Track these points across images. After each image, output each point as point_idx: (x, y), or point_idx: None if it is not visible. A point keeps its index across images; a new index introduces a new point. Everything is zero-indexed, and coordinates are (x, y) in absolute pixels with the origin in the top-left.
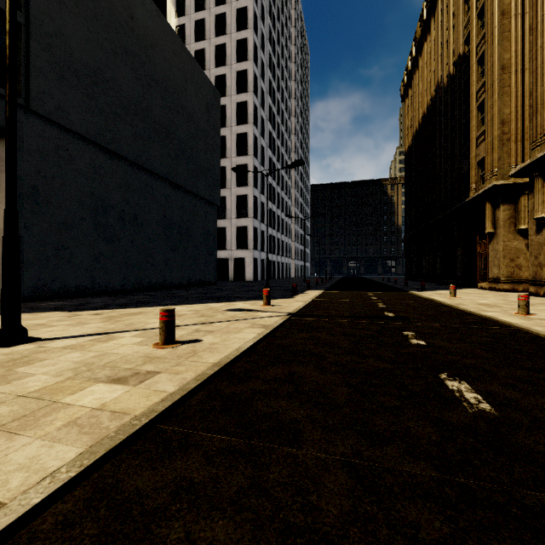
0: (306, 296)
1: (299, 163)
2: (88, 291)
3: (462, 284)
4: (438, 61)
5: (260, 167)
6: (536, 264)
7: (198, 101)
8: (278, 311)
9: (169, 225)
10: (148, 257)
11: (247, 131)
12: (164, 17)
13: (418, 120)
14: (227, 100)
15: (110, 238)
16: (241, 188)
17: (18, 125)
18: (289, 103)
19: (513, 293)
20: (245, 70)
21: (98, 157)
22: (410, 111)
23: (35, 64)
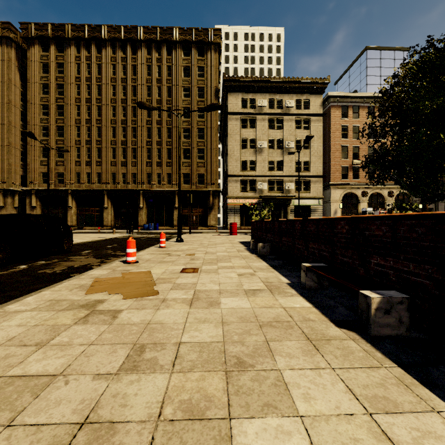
0: None
1: None
2: None
3: None
4: None
5: None
6: None
7: None
8: None
9: None
10: None
11: None
12: None
13: None
14: None
15: None
16: None
17: None
18: None
19: None
20: None
21: None
22: None
23: None
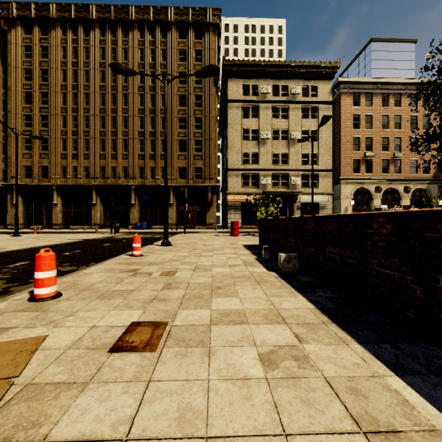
0: None
1: None
2: None
3: None
4: None
5: None
6: (12, 218)
7: None
8: None
9: None
10: None
11: None
12: None
13: None
14: None
15: None
16: None
17: None
18: None
19: None
20: None
21: None
22: None
23: None
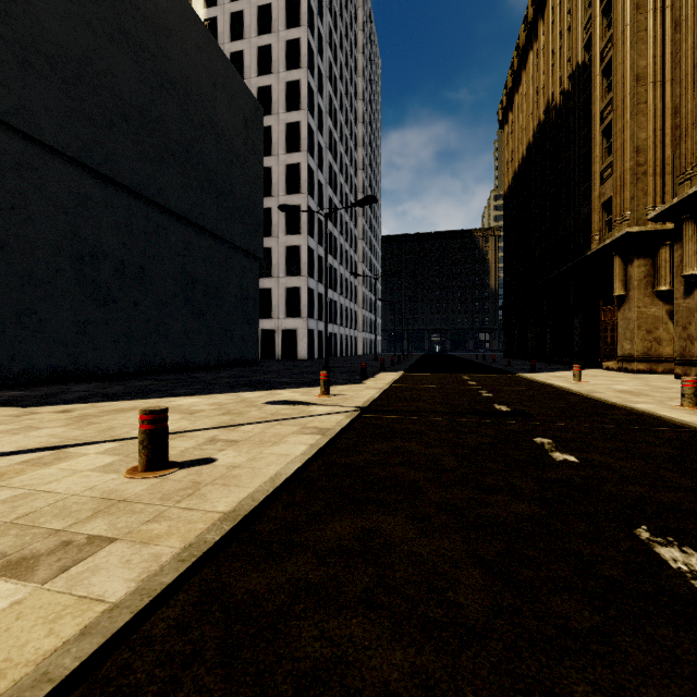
0: (379, 381)
1: (369, 200)
2: (68, 375)
3: (581, 364)
4: (549, 75)
5: (317, 209)
6: (684, 337)
7: (233, 116)
8: (342, 404)
9: (190, 282)
10: (160, 327)
11: (300, 161)
12: None
13: (521, 152)
14: (274, 120)
15: (102, 300)
16: (292, 237)
17: None
18: (355, 128)
19: (651, 375)
20: (297, 80)
21: (84, 184)
22: (511, 141)
23: None
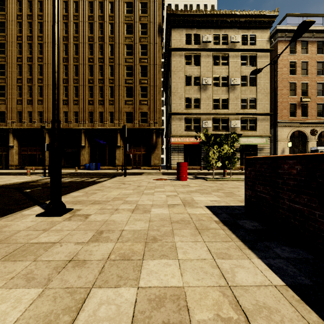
0: None
1: None
2: None
3: None
4: None
5: None
6: None
7: None
8: None
9: None
10: None
11: None
12: None
13: None
14: None
15: None
16: None
17: None
18: None
19: None
20: None
21: None
22: None
23: None
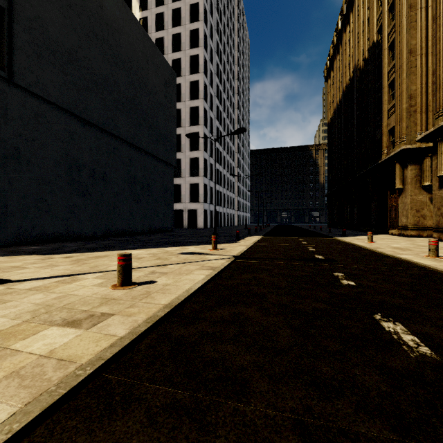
0: (247, 241)
1: (241, 130)
2: (63, 237)
3: (376, 231)
4: (356, 48)
5: (209, 135)
6: (438, 214)
7: (158, 79)
8: (224, 254)
9: (133, 181)
10: (115, 208)
11: (198, 105)
12: (129, 8)
13: (339, 96)
14: (182, 80)
15: (82, 193)
16: (193, 152)
17: (2, 95)
18: (233, 83)
19: (418, 238)
20: (197, 55)
21: (72, 124)
22: (332, 90)
23: (17, 43)
